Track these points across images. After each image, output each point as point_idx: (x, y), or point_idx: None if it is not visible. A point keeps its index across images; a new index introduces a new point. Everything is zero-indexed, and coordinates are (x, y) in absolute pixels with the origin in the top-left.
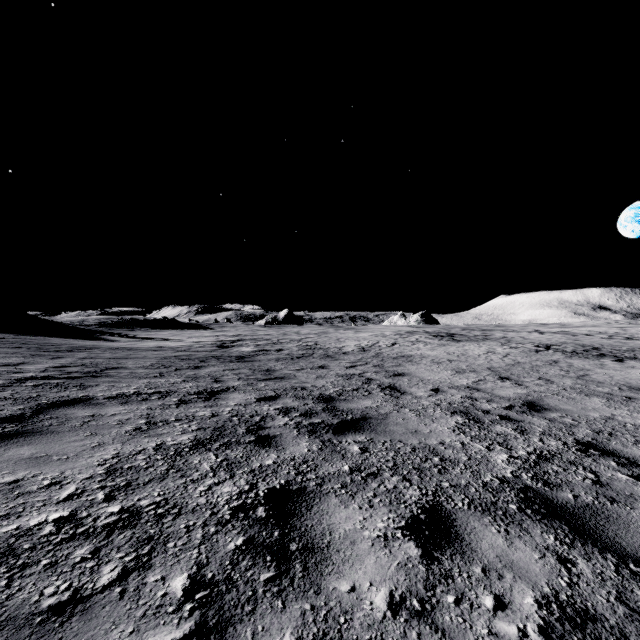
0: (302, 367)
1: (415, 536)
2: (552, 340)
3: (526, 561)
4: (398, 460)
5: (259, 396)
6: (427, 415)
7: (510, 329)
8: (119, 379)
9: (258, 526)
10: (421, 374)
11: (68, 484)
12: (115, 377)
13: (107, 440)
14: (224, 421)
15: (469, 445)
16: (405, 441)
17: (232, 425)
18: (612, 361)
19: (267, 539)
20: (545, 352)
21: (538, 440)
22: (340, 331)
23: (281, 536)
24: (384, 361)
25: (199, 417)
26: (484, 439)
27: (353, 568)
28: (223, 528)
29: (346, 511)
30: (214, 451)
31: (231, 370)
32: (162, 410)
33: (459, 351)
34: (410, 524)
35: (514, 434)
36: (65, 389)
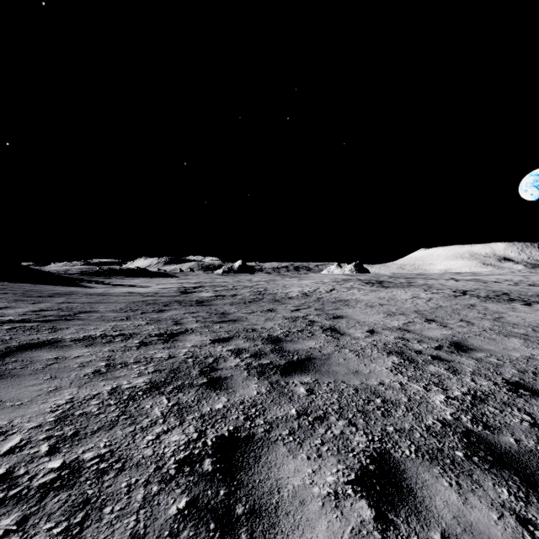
0: (253, 310)
1: (366, 492)
2: (467, 286)
3: (485, 523)
4: (343, 402)
5: (214, 338)
6: (366, 355)
7: (430, 277)
8: (89, 322)
9: (203, 483)
10: (357, 317)
11: (13, 434)
12: (86, 320)
13: (65, 384)
14: (179, 363)
15: (407, 385)
16: (348, 382)
17: (187, 367)
18: (521, 305)
19: (212, 500)
20: (462, 297)
21: (470, 380)
22: (286, 279)
23: (227, 496)
24: (324, 305)
25: (157, 359)
26: (420, 379)
27: (303, 537)
28: (166, 486)
29: (294, 462)
30: (167, 395)
31: (190, 313)
32: (123, 352)
33: (388, 296)
34: (360, 477)
35: (447, 374)
36: (37, 332)
